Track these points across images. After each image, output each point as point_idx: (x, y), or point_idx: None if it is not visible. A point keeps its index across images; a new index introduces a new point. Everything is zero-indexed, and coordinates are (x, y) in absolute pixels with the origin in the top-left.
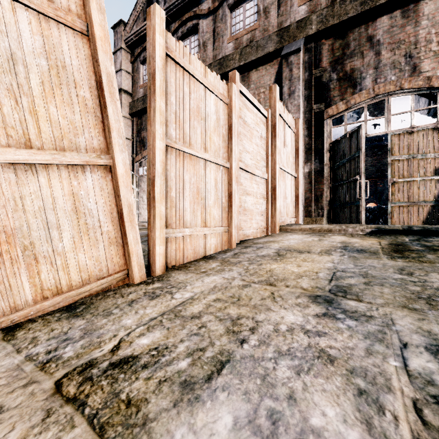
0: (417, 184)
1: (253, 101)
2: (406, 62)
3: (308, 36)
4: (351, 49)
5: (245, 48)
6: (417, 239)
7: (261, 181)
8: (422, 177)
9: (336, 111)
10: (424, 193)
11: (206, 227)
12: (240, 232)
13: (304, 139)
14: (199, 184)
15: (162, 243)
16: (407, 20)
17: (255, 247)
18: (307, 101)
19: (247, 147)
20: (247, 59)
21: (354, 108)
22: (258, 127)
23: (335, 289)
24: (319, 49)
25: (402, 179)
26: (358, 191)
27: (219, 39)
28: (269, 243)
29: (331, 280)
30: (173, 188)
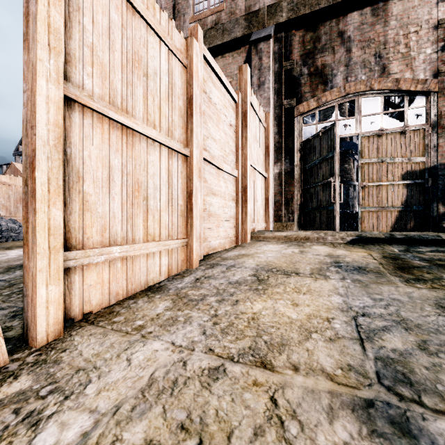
0: (386, 189)
1: (221, 76)
2: (376, 62)
3: (278, 23)
4: (322, 43)
5: (209, 30)
6: (406, 250)
7: (230, 179)
8: (391, 181)
9: (307, 108)
10: (392, 198)
11: (153, 241)
12: (204, 244)
13: (274, 137)
14: (140, 176)
15: (54, 279)
16: (377, 18)
17: (224, 266)
18: (277, 95)
19: (213, 133)
20: (212, 43)
21: (325, 106)
22: (227, 111)
23: (386, 374)
24: (289, 39)
25: (372, 183)
26: (332, 195)
27: (180, 17)
28: (241, 259)
29: (362, 340)
30: (88, 177)
